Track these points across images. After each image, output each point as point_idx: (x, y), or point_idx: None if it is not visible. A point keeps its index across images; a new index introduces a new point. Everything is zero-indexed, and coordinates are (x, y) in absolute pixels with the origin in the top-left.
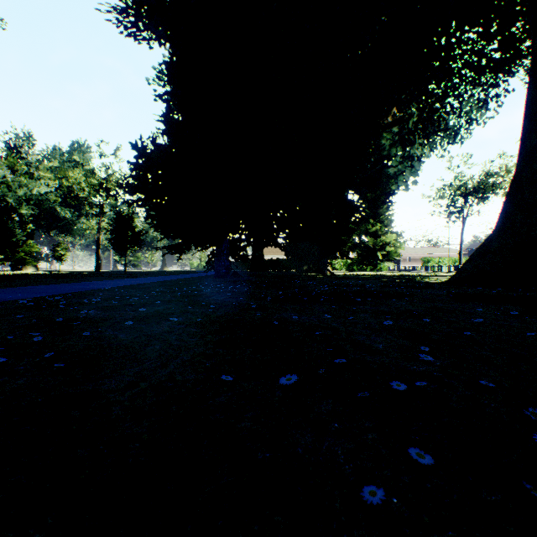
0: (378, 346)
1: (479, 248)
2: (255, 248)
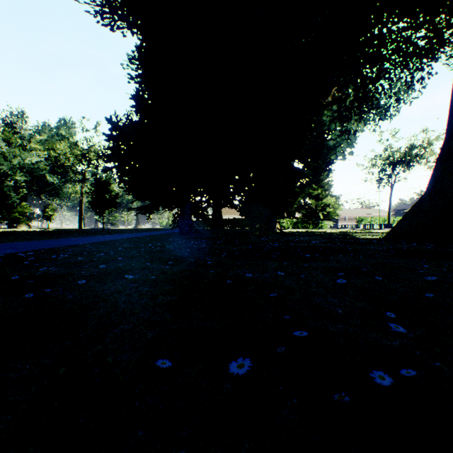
0: (338, 310)
1: (411, 209)
2: (215, 209)
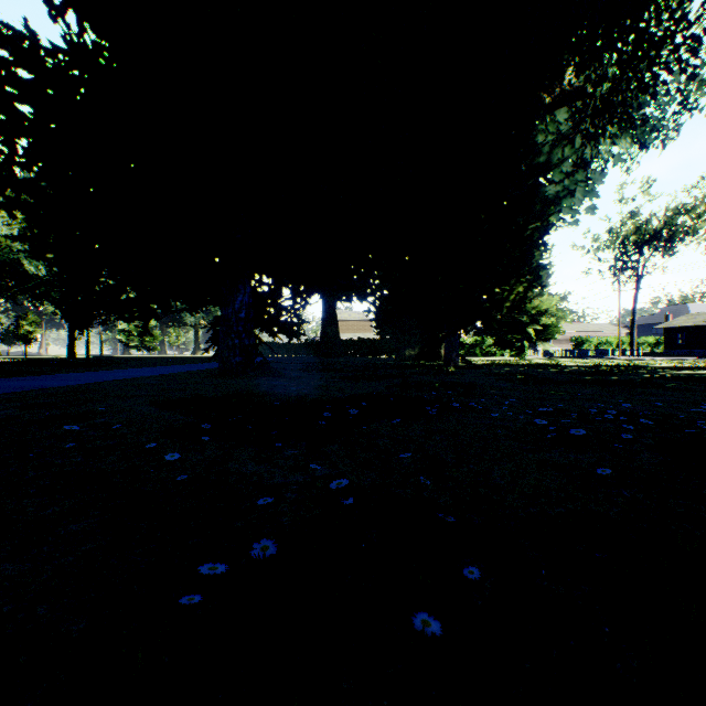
0: None
1: None
2: (326, 322)
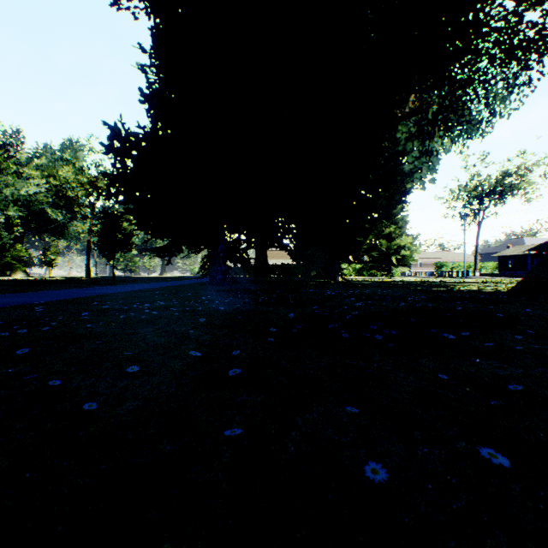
0: None
1: None
2: (258, 252)
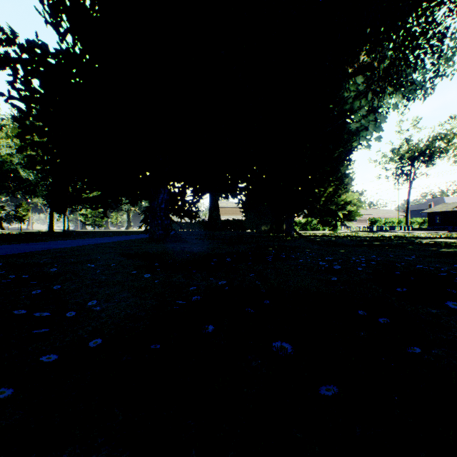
0: None
1: None
2: (211, 209)
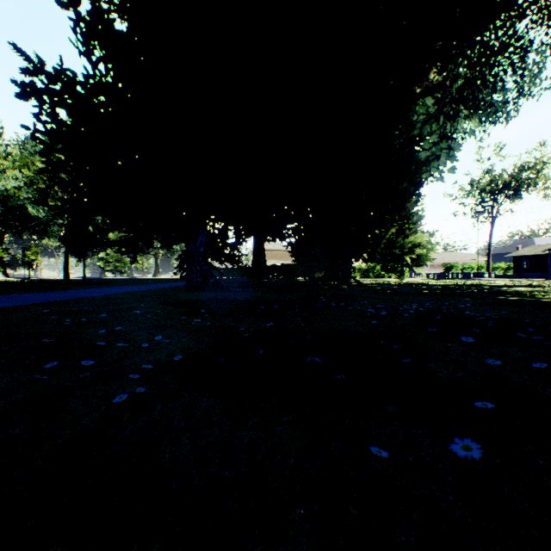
0: None
1: None
2: (256, 252)
